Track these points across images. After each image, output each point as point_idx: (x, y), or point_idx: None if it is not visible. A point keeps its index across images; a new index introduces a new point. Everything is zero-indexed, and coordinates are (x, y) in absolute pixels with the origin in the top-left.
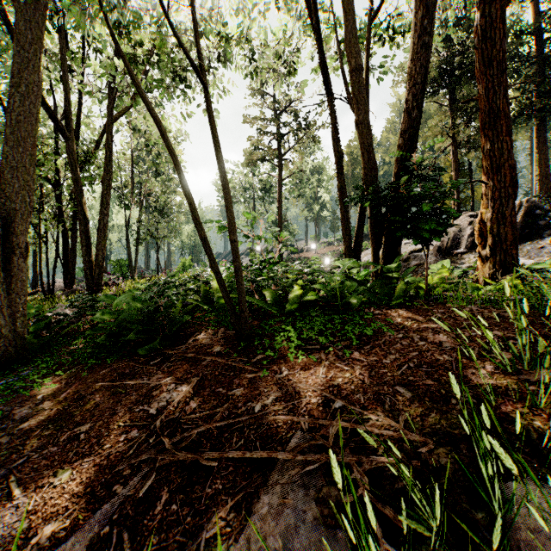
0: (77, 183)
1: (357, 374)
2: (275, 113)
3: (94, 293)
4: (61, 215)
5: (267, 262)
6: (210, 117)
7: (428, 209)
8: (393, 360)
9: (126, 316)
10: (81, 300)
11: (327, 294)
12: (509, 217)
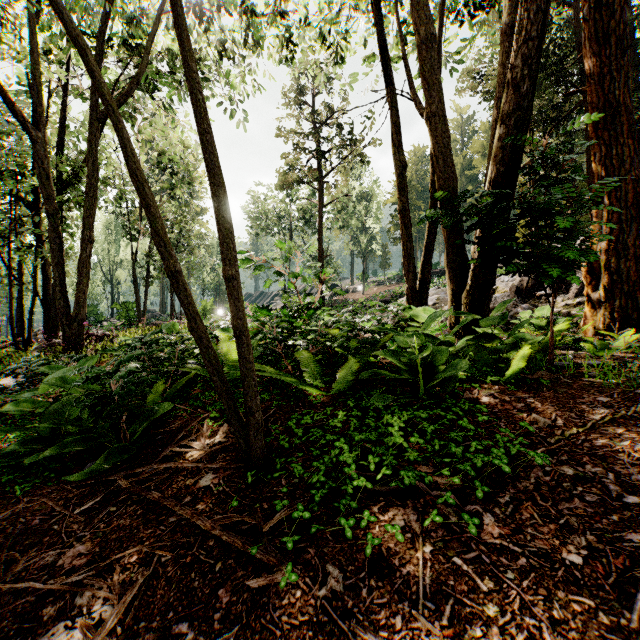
0: (48, 202)
1: (517, 610)
2: (315, 125)
3: (67, 350)
4: (41, 246)
5: (304, 307)
6: (181, 27)
7: (569, 226)
8: (586, 554)
9: (61, 405)
10: (29, 366)
11: (399, 366)
12: (631, 247)
